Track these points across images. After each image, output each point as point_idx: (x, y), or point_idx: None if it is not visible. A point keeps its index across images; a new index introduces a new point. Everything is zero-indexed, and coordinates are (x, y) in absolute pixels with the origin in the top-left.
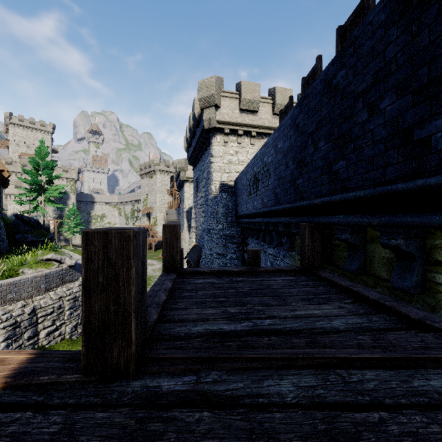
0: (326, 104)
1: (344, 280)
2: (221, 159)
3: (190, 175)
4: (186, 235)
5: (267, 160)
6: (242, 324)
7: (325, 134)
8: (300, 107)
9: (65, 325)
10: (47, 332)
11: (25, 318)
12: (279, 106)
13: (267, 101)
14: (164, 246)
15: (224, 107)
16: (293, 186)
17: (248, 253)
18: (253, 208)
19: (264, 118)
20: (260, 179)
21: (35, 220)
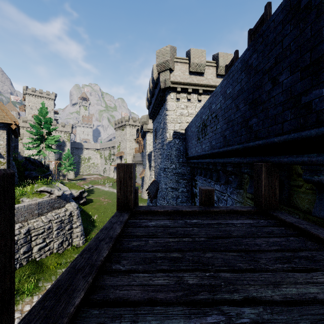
0: (290, 32)
1: (319, 229)
2: (174, 112)
3: (151, 127)
4: (147, 172)
5: (215, 107)
6: (209, 320)
7: (289, 65)
8: (254, 47)
9: (54, 242)
10: (39, 248)
11: (21, 237)
12: (221, 67)
13: (212, 65)
14: (117, 186)
15: (176, 70)
16: (245, 127)
17: (202, 192)
18: (202, 150)
19: (209, 78)
20: (208, 125)
21: (38, 161)
